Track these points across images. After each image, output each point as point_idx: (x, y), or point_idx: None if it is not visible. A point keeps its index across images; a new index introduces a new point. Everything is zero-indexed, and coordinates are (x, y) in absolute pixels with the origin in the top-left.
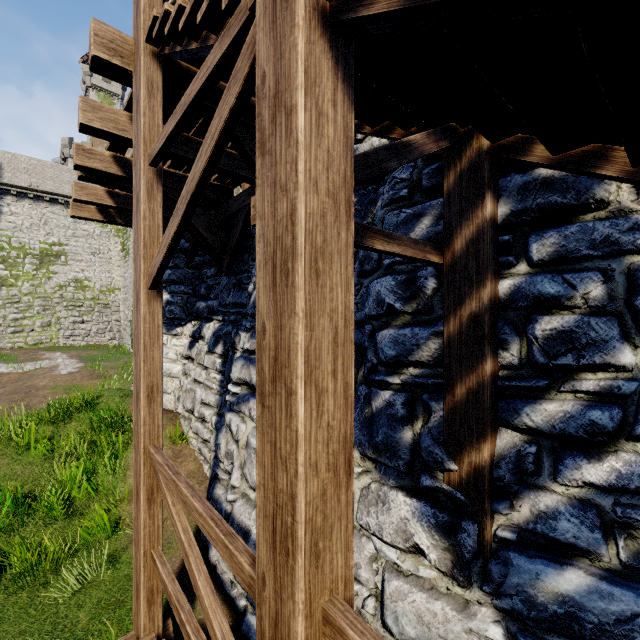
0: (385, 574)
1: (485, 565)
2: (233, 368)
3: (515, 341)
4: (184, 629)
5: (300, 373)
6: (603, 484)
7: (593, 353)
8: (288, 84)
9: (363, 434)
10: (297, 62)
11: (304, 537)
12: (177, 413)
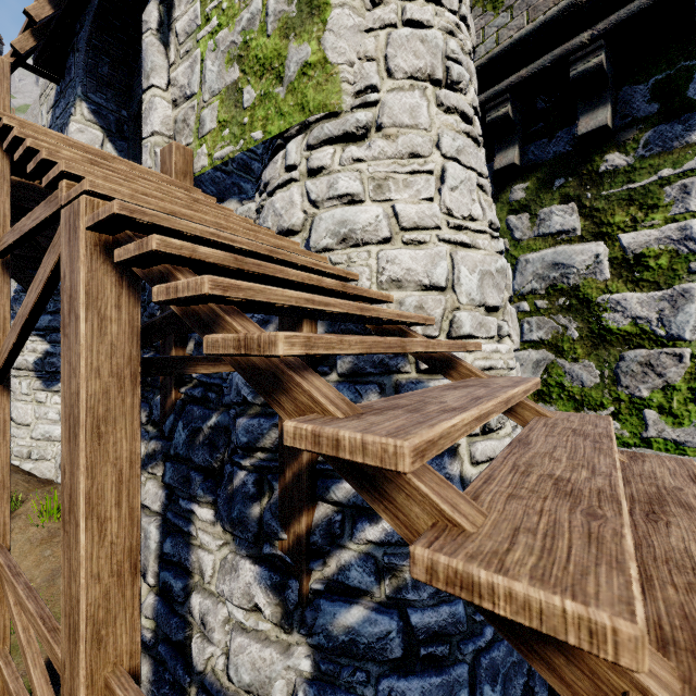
0: (233, 633)
1: (303, 613)
2: None
3: None
4: None
5: (82, 511)
6: (377, 541)
7: None
8: (76, 296)
9: (224, 510)
10: (80, 286)
11: (85, 629)
12: (58, 483)
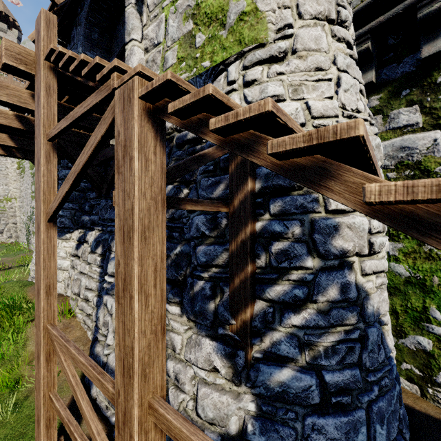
0: (198, 385)
1: (248, 372)
2: (109, 265)
3: (263, 254)
4: (73, 436)
5: (136, 288)
6: (300, 325)
7: (296, 261)
8: (130, 144)
9: (189, 306)
10: (134, 136)
11: (138, 367)
12: (67, 296)
